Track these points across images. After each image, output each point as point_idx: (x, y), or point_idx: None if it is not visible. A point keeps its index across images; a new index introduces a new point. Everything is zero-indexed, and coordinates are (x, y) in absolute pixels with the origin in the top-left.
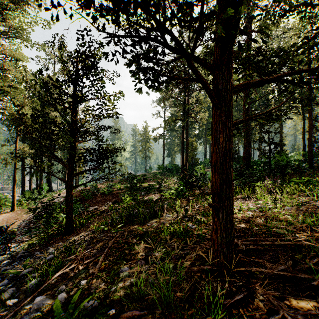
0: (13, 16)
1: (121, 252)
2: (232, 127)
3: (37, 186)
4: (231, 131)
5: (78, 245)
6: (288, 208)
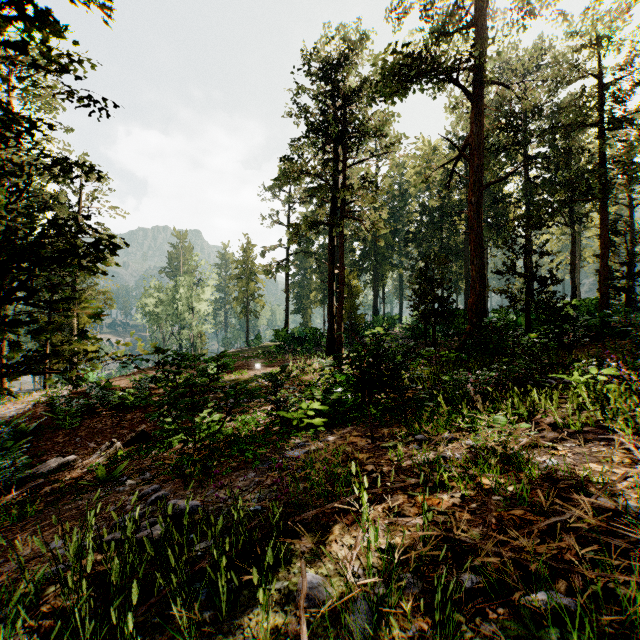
0: None
1: None
2: None
3: None
4: None
5: None
6: None
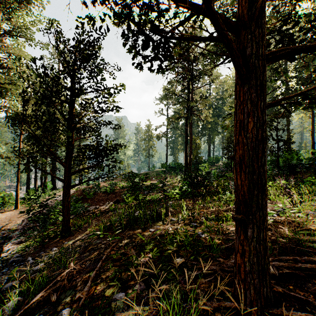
0: (16, 15)
1: (116, 269)
2: (265, 109)
3: (41, 184)
4: (264, 114)
5: (72, 252)
6: (312, 212)
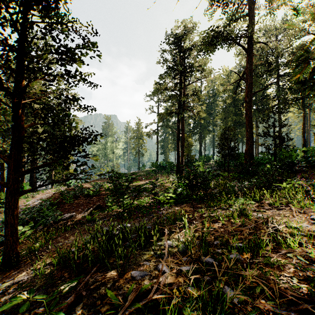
0: None
1: None
2: None
3: None
4: None
5: None
6: None
